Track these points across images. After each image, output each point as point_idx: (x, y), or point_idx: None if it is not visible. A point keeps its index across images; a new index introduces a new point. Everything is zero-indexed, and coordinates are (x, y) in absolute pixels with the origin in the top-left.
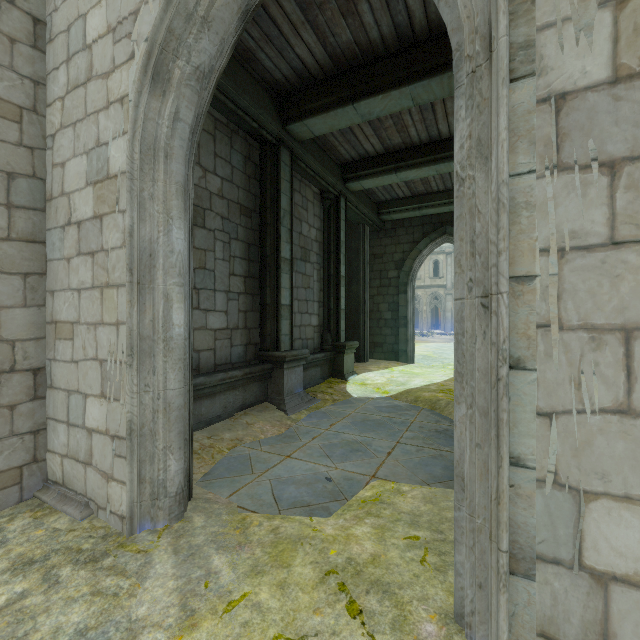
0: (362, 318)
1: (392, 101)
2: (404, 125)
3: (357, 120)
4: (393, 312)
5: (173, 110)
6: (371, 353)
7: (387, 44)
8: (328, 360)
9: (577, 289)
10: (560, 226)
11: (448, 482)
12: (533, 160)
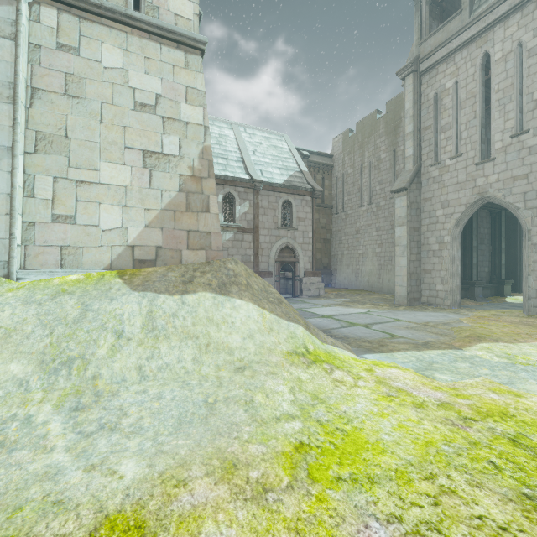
0: (518, 268)
1: None
2: None
3: None
4: None
5: (459, 230)
6: None
7: None
8: (494, 287)
9: (536, 266)
10: (534, 259)
11: None
12: (531, 251)
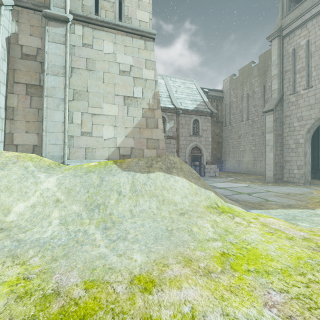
0: None
1: None
2: None
3: None
4: None
5: (310, 135)
6: None
7: None
8: None
9: None
10: None
11: None
12: None
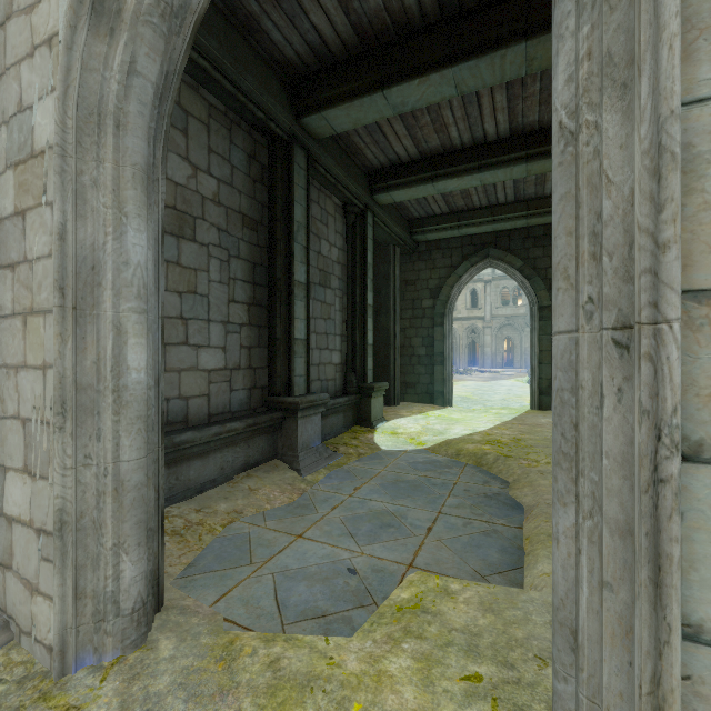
0: (392, 354)
1: (431, 88)
2: (443, 123)
3: (388, 113)
4: (428, 347)
5: (127, 59)
6: (402, 395)
7: (426, 13)
8: (352, 405)
9: None
10: None
11: (509, 573)
12: None
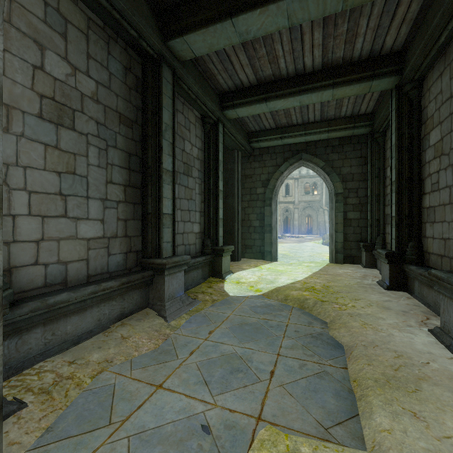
0: (236, 226)
1: (269, 18)
2: (275, 55)
3: (235, 40)
4: (260, 221)
5: None
6: (243, 253)
7: None
8: (208, 262)
9: None
10: None
11: (348, 422)
12: None
